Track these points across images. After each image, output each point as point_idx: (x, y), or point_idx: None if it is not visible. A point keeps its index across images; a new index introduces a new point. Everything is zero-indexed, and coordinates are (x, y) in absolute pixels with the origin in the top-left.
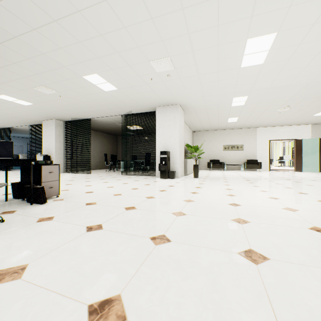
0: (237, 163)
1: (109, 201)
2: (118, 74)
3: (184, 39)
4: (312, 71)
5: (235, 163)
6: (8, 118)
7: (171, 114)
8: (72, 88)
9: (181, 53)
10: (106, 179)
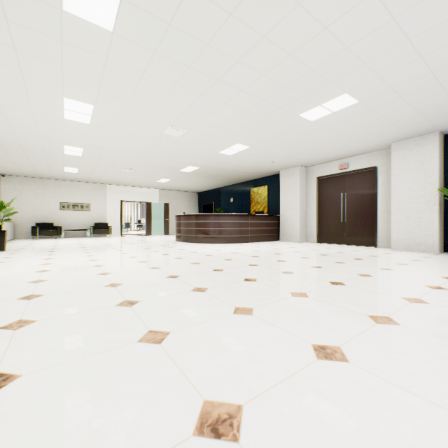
0: (82, 227)
1: None
2: None
3: None
4: (139, 145)
5: (79, 227)
6: None
7: None
8: None
9: None
10: None
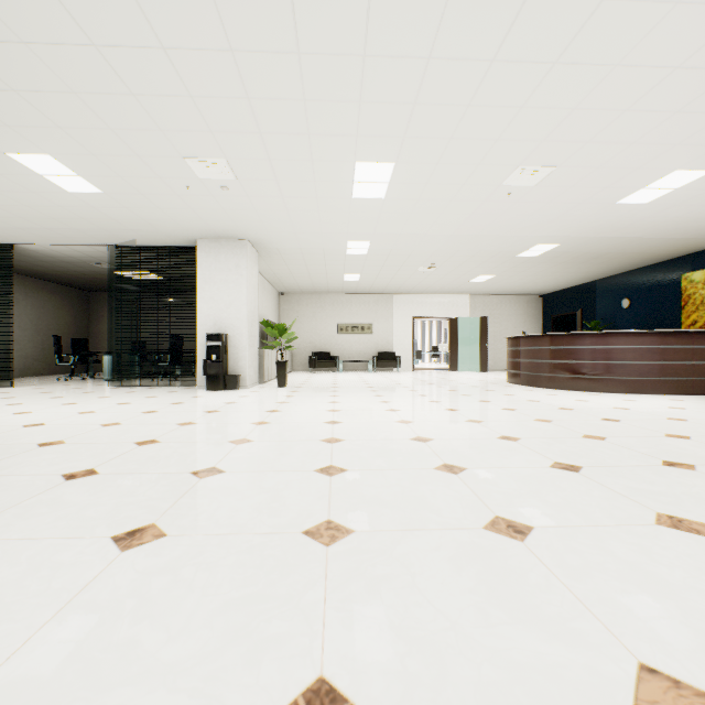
0: (362, 357)
1: (94, 436)
2: (107, 165)
3: (254, 139)
4: (452, 220)
5: (359, 357)
6: None
7: (231, 257)
8: None
9: (248, 158)
10: (67, 397)
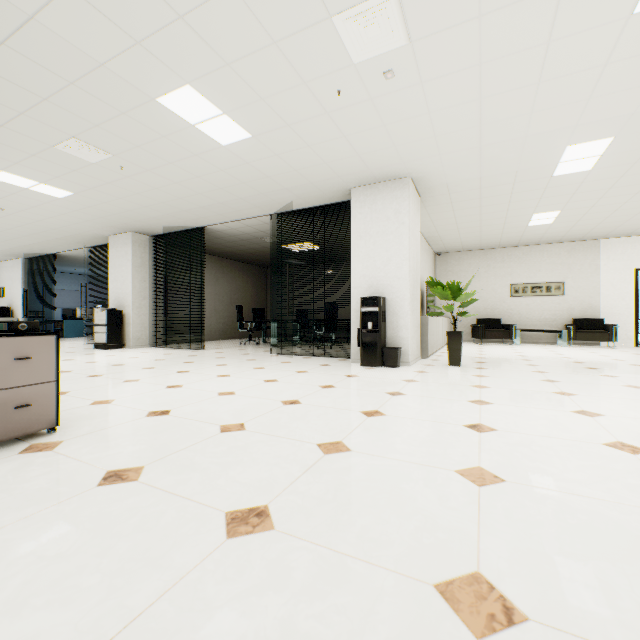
0: (547, 326)
1: (189, 462)
2: (245, 81)
3: None
4: None
5: (542, 326)
6: (41, 232)
7: (389, 203)
8: (142, 141)
9: None
10: (229, 365)
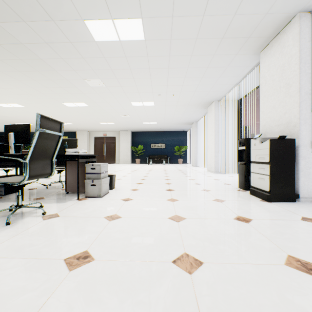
0: None
1: None
2: None
3: None
4: (15, 114)
5: None
6: None
7: None
8: None
9: None
10: None
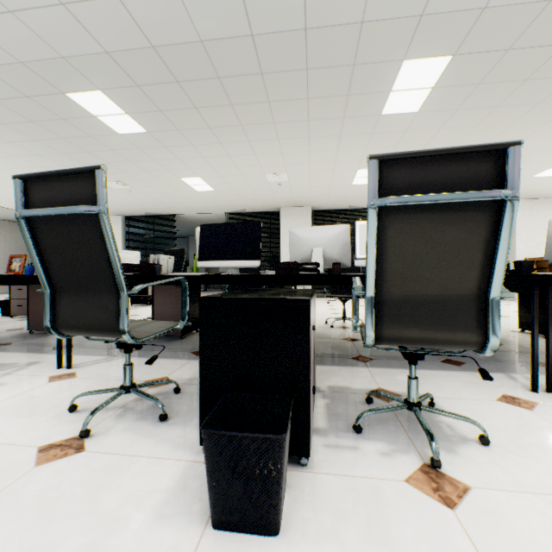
0: None
1: None
2: None
3: None
4: None
5: None
6: (235, 200)
7: (540, 211)
8: None
9: None
10: None
